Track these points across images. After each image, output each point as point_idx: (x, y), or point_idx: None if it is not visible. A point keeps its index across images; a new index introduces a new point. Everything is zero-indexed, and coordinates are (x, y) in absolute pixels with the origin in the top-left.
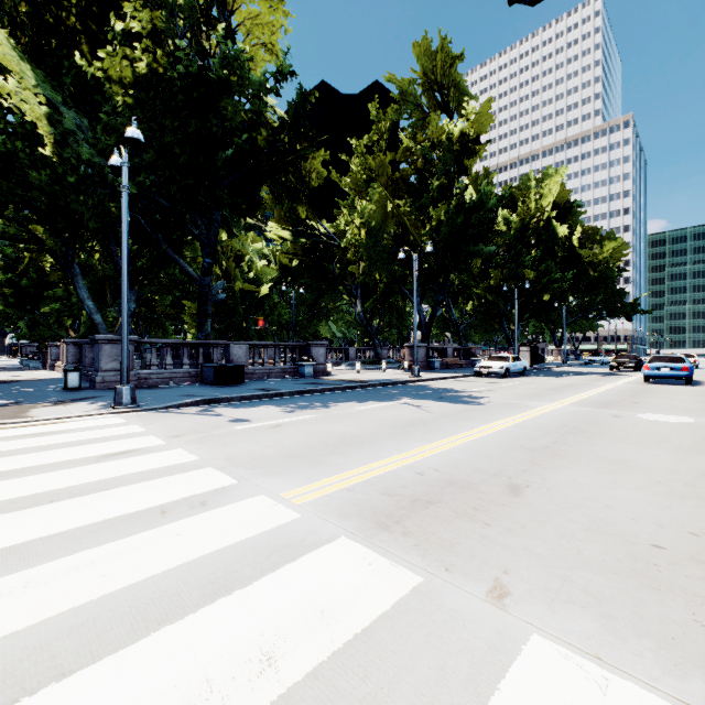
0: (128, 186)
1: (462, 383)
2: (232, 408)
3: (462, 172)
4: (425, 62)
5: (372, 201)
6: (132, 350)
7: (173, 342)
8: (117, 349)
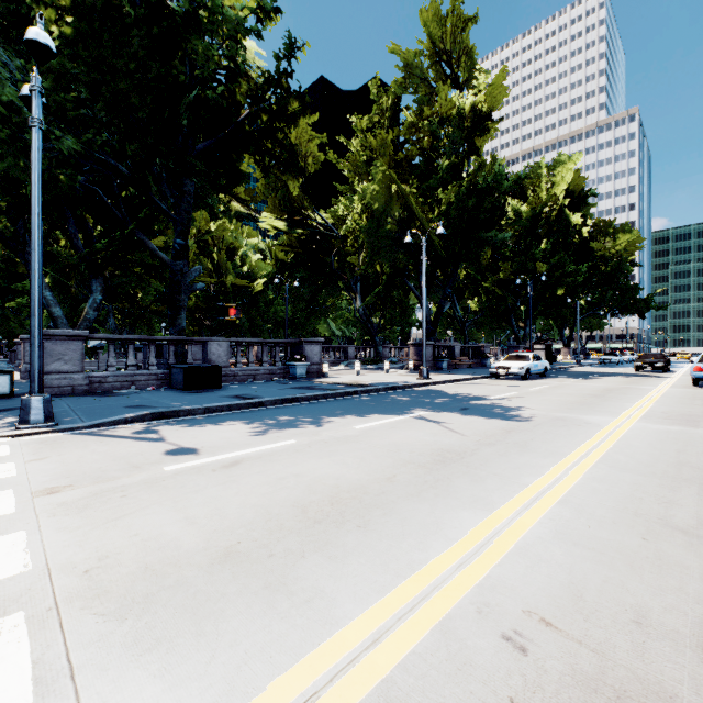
0: (40, 119)
1: (480, 387)
2: (187, 426)
3: (472, 152)
4: (432, 30)
5: (374, 181)
6: (82, 348)
7: (136, 338)
8: (61, 347)
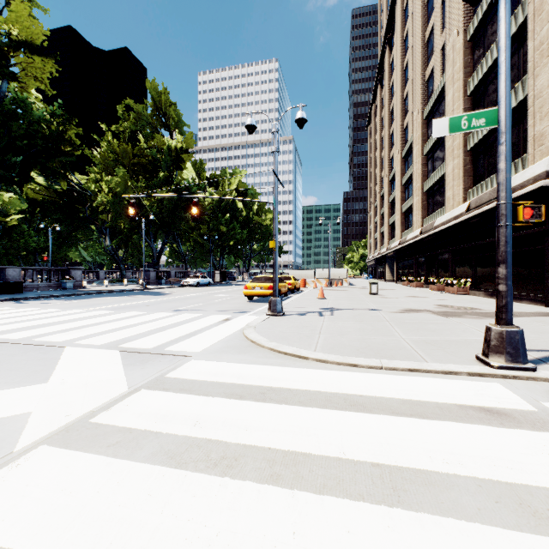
0: None
1: (169, 290)
2: (32, 301)
3: (178, 168)
4: (155, 96)
5: (118, 178)
6: None
7: None
8: None
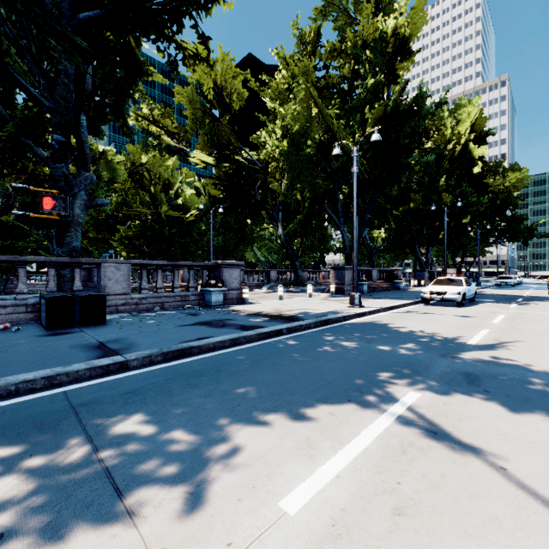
0: None
1: (429, 319)
2: None
3: (392, 79)
4: None
5: (296, 103)
6: None
7: None
8: None
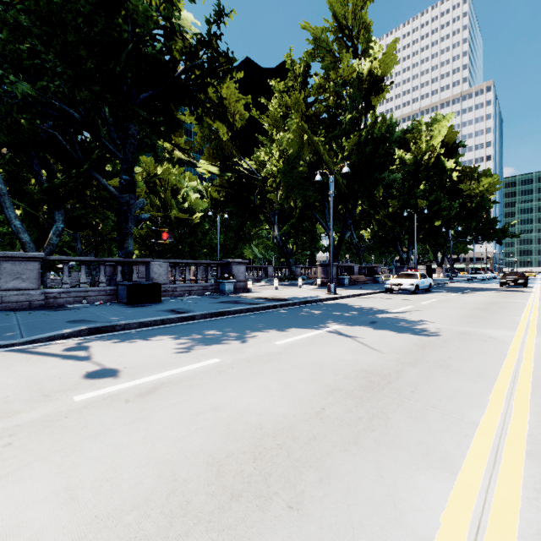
0: None
1: (380, 301)
2: (118, 341)
3: (368, 109)
4: (336, 10)
5: (289, 132)
6: (38, 268)
7: (87, 259)
8: (19, 267)
